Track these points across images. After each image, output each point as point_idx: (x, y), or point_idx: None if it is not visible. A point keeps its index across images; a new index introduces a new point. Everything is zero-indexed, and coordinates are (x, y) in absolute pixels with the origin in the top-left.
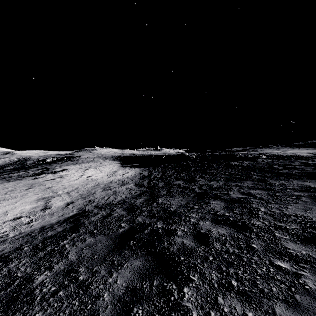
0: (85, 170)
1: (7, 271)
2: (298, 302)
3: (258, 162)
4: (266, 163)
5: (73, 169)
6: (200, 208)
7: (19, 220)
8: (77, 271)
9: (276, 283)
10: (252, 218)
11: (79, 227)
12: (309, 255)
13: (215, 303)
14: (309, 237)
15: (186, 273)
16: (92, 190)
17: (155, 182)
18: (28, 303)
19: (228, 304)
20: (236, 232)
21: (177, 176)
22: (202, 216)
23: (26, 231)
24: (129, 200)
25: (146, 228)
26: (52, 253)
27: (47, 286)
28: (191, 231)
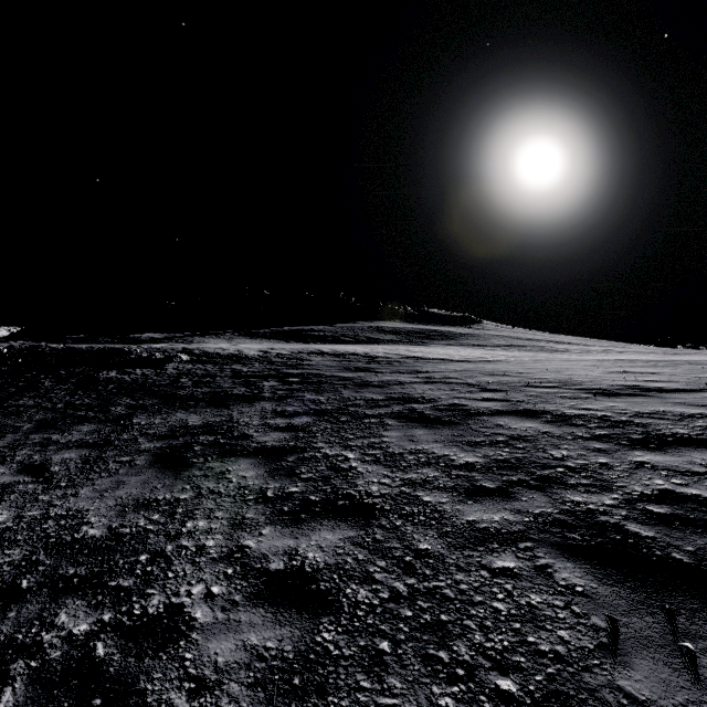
0: None
1: None
2: None
3: (164, 371)
4: (177, 373)
5: None
6: None
7: None
8: None
9: None
10: None
11: None
12: None
13: None
14: (5, 584)
15: None
16: None
17: None
18: None
19: None
20: None
21: None
22: None
23: None
24: None
25: None
26: None
27: None
28: None
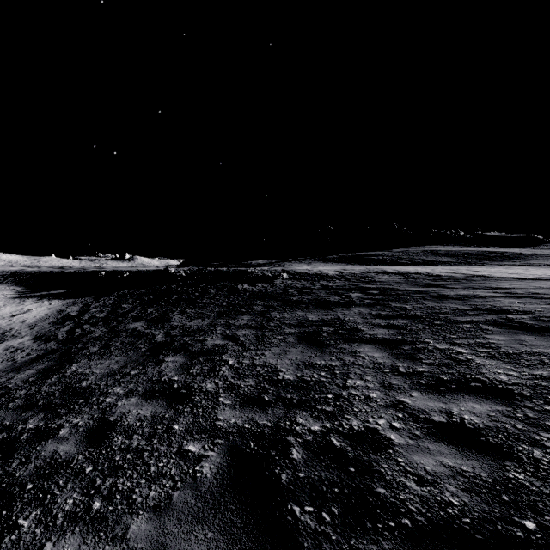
0: None
1: None
2: (172, 502)
3: (275, 284)
4: (284, 286)
5: None
6: (140, 373)
7: None
8: None
9: (163, 482)
10: (207, 380)
11: None
12: (236, 423)
13: None
14: (255, 396)
15: (16, 517)
16: None
17: (86, 329)
18: None
19: None
20: (167, 408)
21: (141, 312)
22: (132, 388)
23: None
24: None
25: None
26: None
27: None
28: (91, 423)
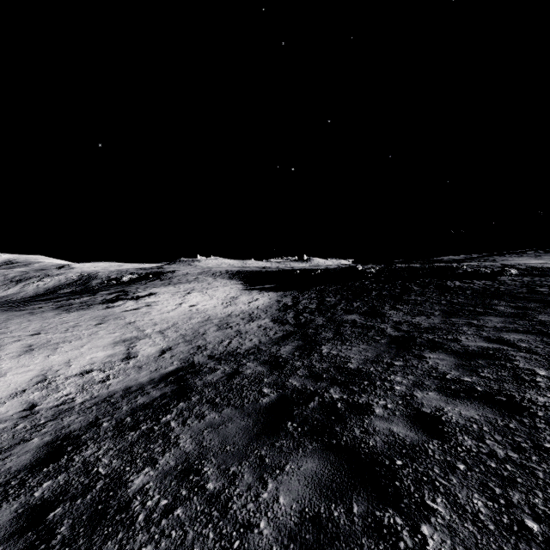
0: (184, 294)
1: (80, 462)
2: None
3: (503, 282)
4: (522, 284)
5: (165, 292)
6: (408, 366)
7: (90, 376)
8: (201, 473)
9: None
10: (526, 390)
11: (188, 392)
12: None
13: None
14: None
15: (417, 494)
16: (199, 328)
17: (307, 317)
18: (125, 525)
19: None
20: (500, 415)
21: (348, 306)
22: (415, 380)
23: (102, 394)
24: (267, 347)
25: (310, 399)
26: (150, 435)
27: (153, 496)
28: (403, 409)
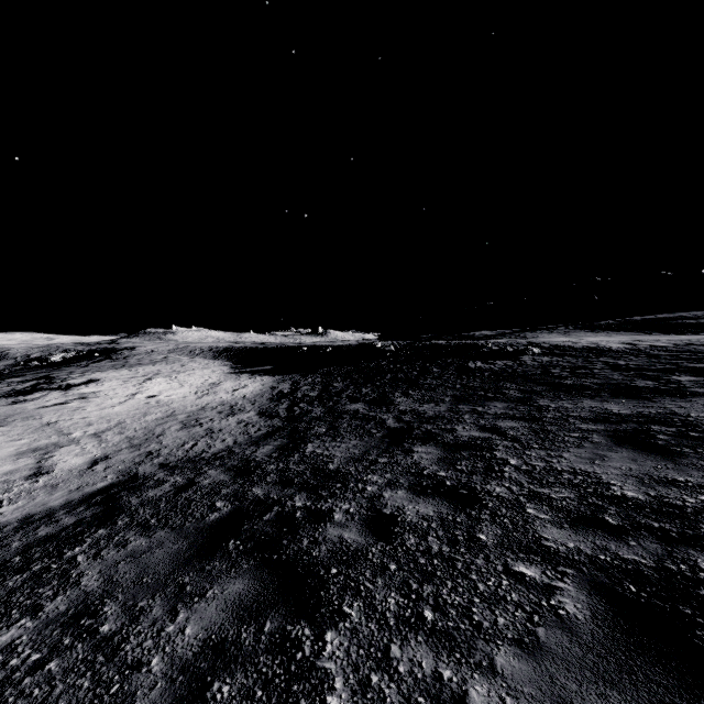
0: (143, 380)
1: None
2: (541, 642)
3: (524, 362)
4: (540, 364)
5: (114, 378)
6: (391, 463)
7: None
8: (98, 614)
9: (508, 608)
10: (490, 481)
11: (115, 515)
12: (580, 549)
13: (384, 657)
14: (588, 515)
15: (337, 602)
16: (156, 427)
17: (304, 408)
18: None
19: (408, 658)
20: (454, 510)
21: (355, 392)
22: (391, 478)
23: None
24: (241, 448)
25: (269, 510)
26: (43, 576)
27: (21, 653)
28: (364, 512)
